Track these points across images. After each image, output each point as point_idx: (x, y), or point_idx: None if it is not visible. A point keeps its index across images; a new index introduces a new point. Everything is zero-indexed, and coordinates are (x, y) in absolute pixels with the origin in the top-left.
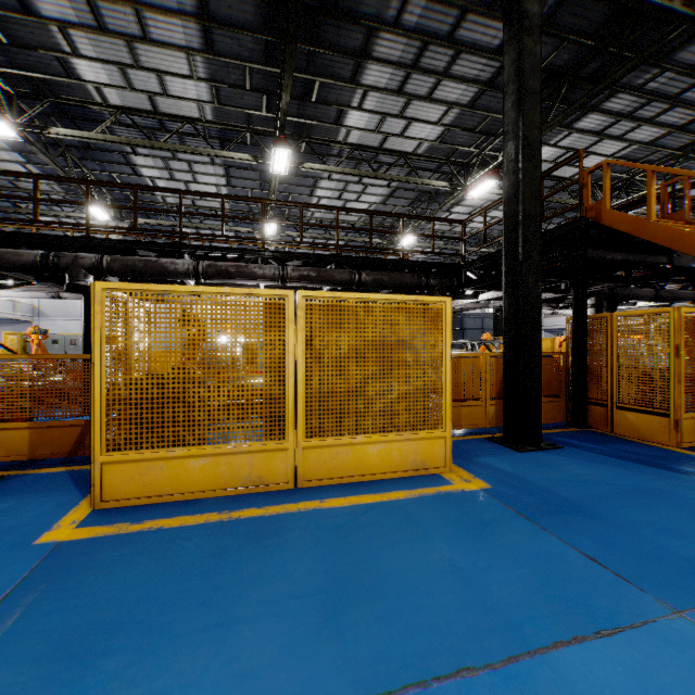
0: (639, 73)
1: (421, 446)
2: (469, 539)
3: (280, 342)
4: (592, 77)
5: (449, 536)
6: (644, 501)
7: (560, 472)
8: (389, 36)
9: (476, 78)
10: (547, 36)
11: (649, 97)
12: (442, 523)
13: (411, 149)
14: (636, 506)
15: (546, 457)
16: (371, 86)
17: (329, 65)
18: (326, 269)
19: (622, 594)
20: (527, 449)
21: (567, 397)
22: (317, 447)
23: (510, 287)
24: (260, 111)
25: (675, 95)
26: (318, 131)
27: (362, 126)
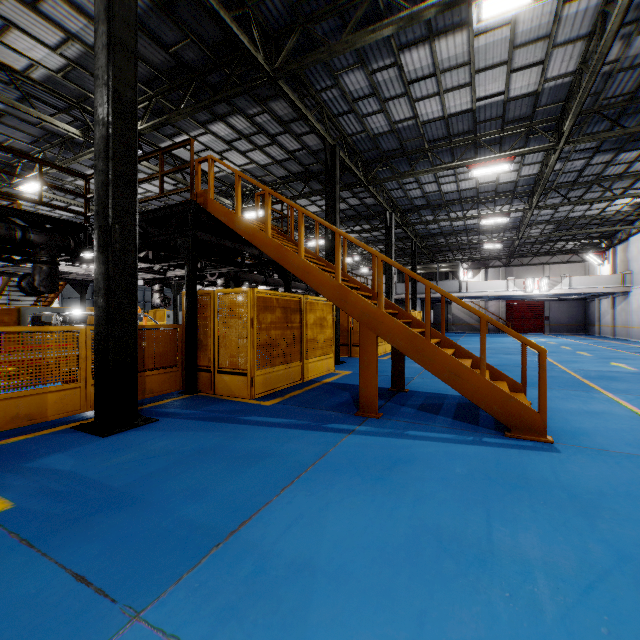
0: (249, 104)
1: None
2: None
3: None
4: (216, 88)
5: None
6: (196, 463)
7: (134, 453)
8: None
9: None
10: (172, 22)
11: (259, 128)
12: None
13: (19, 66)
14: (185, 472)
15: (132, 437)
16: None
17: None
18: None
19: (83, 624)
20: (115, 431)
21: (183, 367)
22: None
23: (101, 252)
24: None
25: (274, 135)
26: None
27: None
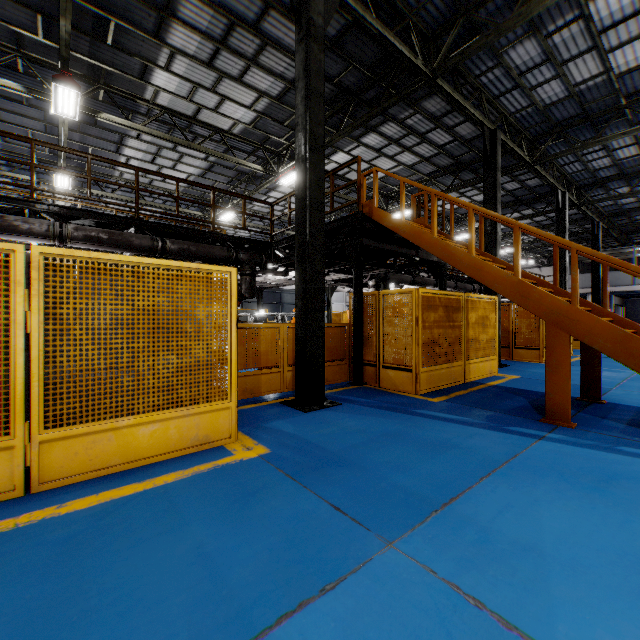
0: (401, 109)
1: (204, 420)
2: (230, 515)
3: (2, 310)
4: (371, 103)
5: (208, 517)
6: (388, 443)
7: (333, 427)
8: (194, 1)
9: (282, 75)
10: (338, 56)
11: (409, 130)
12: (206, 503)
13: (226, 127)
14: (382, 449)
15: (326, 415)
16: (179, 49)
17: (126, 9)
18: (121, 232)
19: (353, 539)
20: (312, 408)
21: (350, 361)
22: (64, 439)
23: (300, 264)
24: (35, 34)
25: (424, 133)
26: (120, 82)
27: (172, 90)
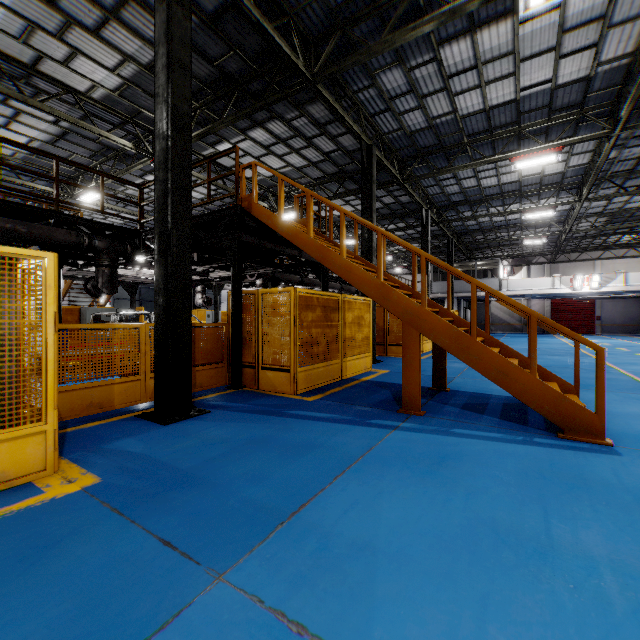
0: (287, 109)
1: None
2: (3, 585)
3: None
4: (257, 96)
5: None
6: (251, 451)
7: (194, 440)
8: None
9: (152, 41)
10: (217, 36)
11: (296, 132)
12: None
13: (82, 88)
14: (242, 459)
15: (189, 425)
16: None
17: None
18: None
19: (175, 580)
20: (174, 420)
21: (229, 363)
22: None
23: (161, 255)
24: None
25: (310, 138)
26: None
27: None
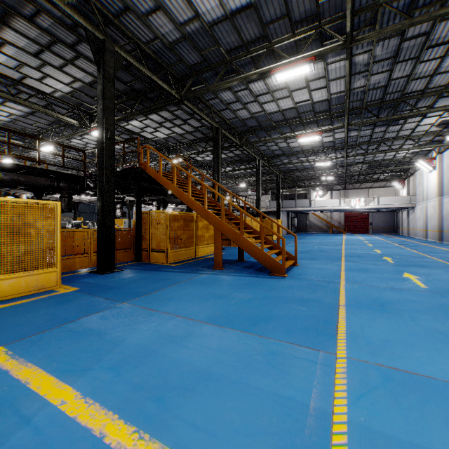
0: (170, 106)
1: (41, 277)
2: (59, 305)
3: None
4: (152, 99)
5: (49, 307)
6: (140, 281)
7: (116, 278)
8: (25, 22)
9: (92, 73)
10: (128, 73)
11: (176, 117)
12: (47, 304)
13: (48, 91)
14: (136, 283)
15: (114, 274)
16: (10, 41)
17: None
18: None
19: (111, 304)
20: (106, 273)
21: (134, 249)
22: None
23: (100, 197)
24: None
25: (185, 120)
26: None
27: (1, 61)
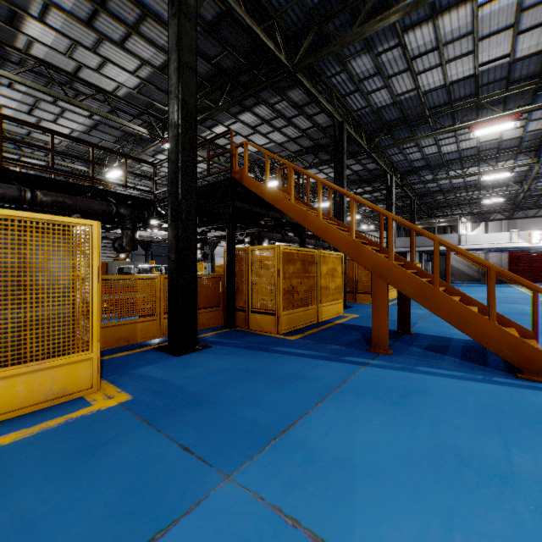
0: (271, 95)
1: (60, 373)
2: (70, 472)
3: None
4: (246, 86)
5: (43, 478)
6: (246, 379)
7: (200, 369)
8: None
9: (163, 47)
10: (215, 40)
11: (278, 114)
12: (46, 462)
13: (110, 88)
14: (239, 385)
15: (196, 357)
16: (54, 3)
17: None
18: None
19: (194, 478)
20: (184, 352)
21: (224, 307)
22: None
23: (173, 220)
24: None
25: (290, 118)
26: None
27: (48, 43)
